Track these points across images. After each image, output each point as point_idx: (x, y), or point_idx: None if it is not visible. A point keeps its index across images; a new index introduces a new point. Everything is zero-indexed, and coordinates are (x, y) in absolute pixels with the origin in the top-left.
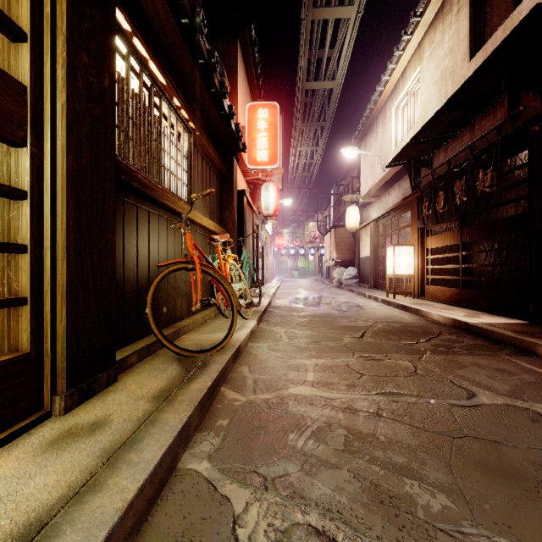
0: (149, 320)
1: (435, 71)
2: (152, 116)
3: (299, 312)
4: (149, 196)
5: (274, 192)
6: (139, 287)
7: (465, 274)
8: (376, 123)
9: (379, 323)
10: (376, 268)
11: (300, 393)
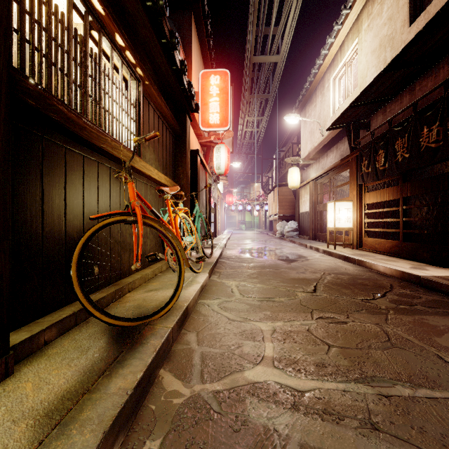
0: (73, 284)
1: (374, 40)
2: (87, 47)
3: (248, 262)
4: (78, 136)
5: (225, 153)
6: (68, 243)
7: (405, 227)
8: (315, 94)
9: (328, 275)
10: (315, 221)
11: (259, 379)
